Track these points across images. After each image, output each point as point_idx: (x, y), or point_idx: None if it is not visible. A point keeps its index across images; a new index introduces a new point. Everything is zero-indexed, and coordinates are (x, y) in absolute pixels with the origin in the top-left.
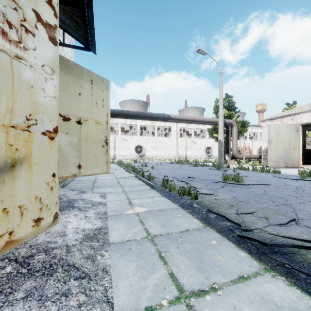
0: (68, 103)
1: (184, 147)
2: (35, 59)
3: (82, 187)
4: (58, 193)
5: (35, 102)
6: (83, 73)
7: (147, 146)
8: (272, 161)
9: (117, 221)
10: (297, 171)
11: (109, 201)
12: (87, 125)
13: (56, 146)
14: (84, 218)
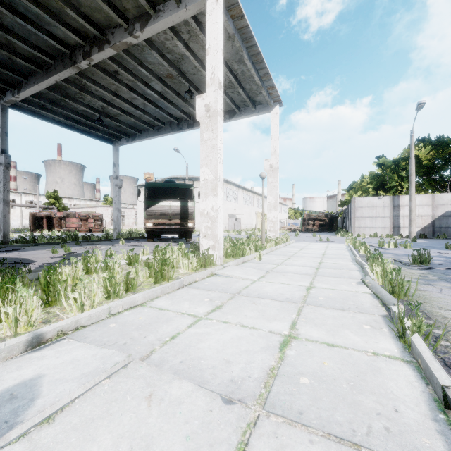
0: None
1: None
2: None
3: None
4: None
5: None
6: None
7: None
8: None
9: None
10: None
11: None
12: None
13: None
14: None
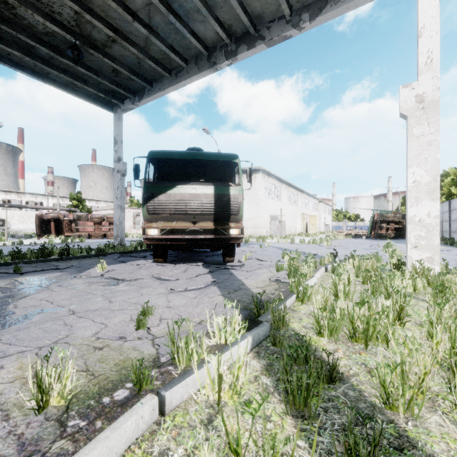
0: None
1: None
2: None
3: None
4: None
5: None
6: None
7: (12, 220)
8: None
9: None
10: None
11: None
12: None
13: None
14: None
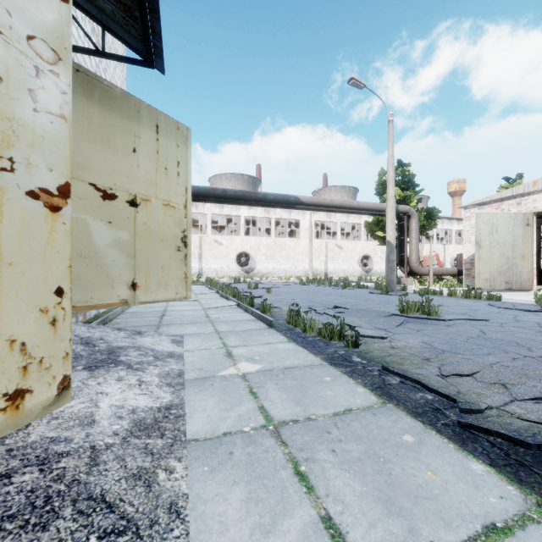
0: (112, 166)
1: (323, 256)
2: (8, 17)
3: (140, 324)
4: (69, 333)
5: (9, 119)
6: (141, 111)
7: (258, 255)
8: (482, 279)
9: (204, 392)
10: (530, 297)
11: (188, 350)
12: (148, 208)
13: (64, 226)
14: (136, 386)
